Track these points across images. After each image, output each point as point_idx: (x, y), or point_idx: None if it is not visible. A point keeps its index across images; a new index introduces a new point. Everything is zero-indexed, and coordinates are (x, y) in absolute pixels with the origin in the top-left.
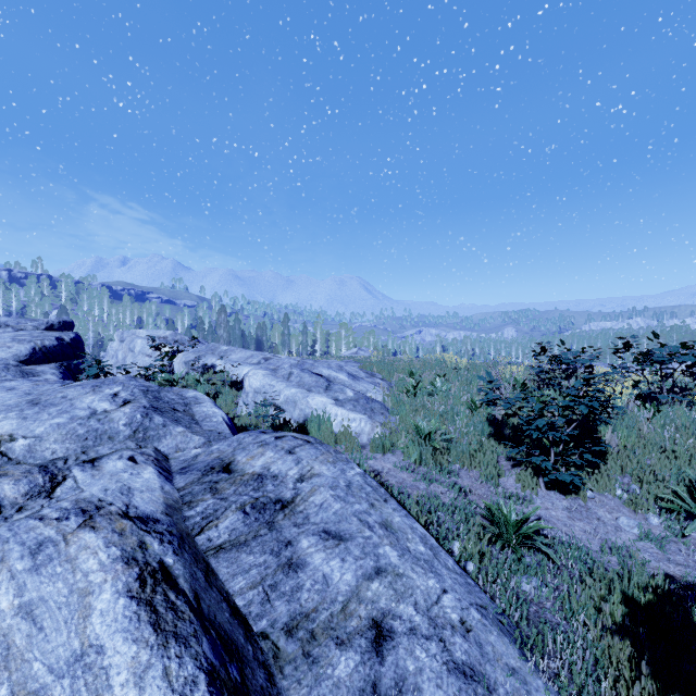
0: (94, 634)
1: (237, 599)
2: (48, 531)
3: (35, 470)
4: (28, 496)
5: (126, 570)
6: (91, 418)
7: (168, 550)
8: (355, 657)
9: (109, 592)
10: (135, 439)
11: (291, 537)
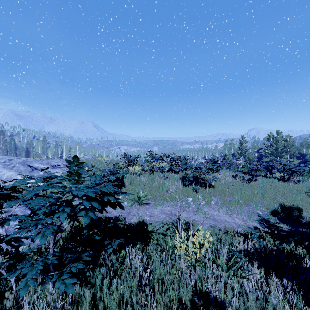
0: None
1: None
2: None
3: None
4: None
5: None
6: None
7: None
8: None
9: None
10: None
11: None
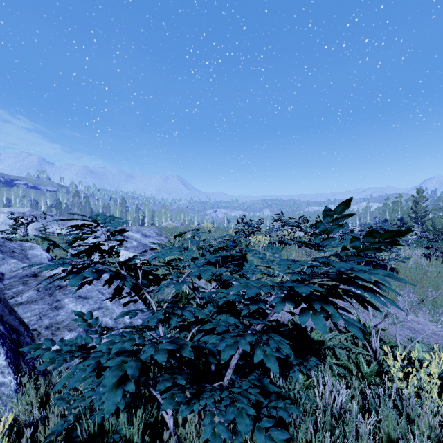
0: None
1: (25, 320)
2: None
3: None
4: None
5: None
6: None
7: None
8: (75, 334)
9: None
10: None
11: (60, 299)
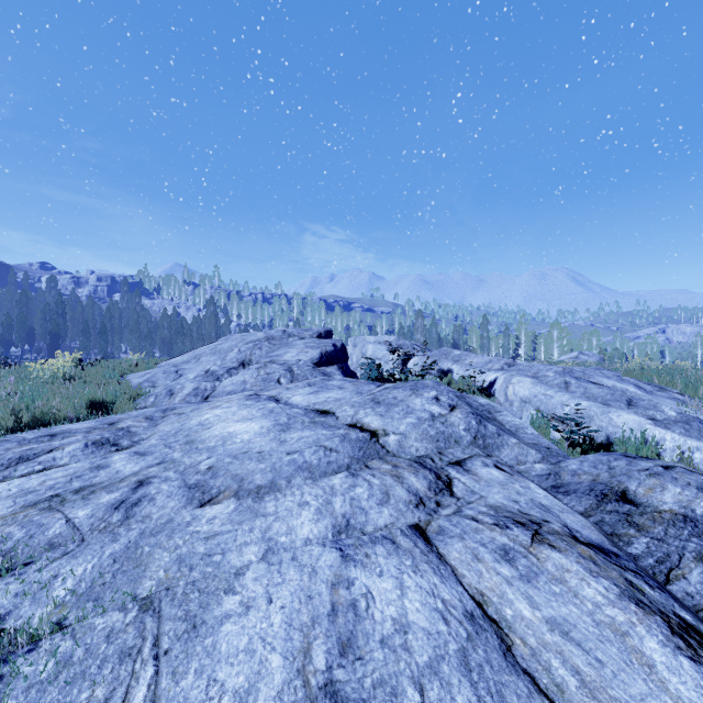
0: (684, 697)
1: None
2: (498, 537)
3: (416, 465)
4: (432, 491)
5: (646, 615)
6: (434, 420)
7: (668, 600)
8: None
9: (651, 640)
10: (477, 446)
11: None
